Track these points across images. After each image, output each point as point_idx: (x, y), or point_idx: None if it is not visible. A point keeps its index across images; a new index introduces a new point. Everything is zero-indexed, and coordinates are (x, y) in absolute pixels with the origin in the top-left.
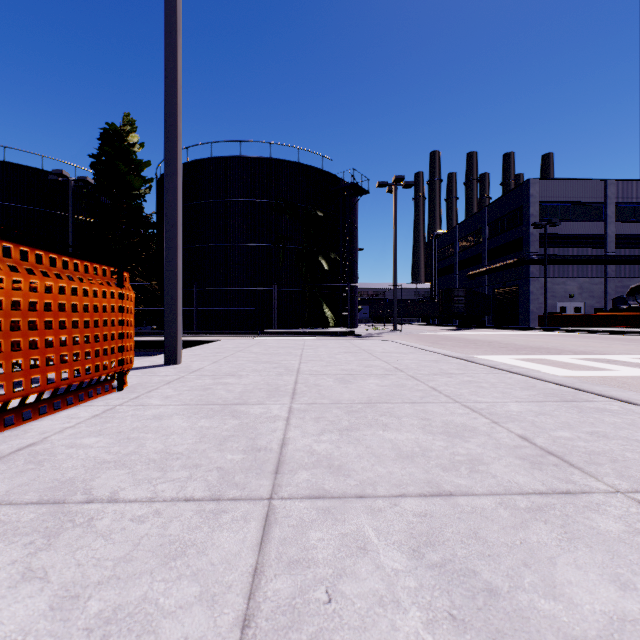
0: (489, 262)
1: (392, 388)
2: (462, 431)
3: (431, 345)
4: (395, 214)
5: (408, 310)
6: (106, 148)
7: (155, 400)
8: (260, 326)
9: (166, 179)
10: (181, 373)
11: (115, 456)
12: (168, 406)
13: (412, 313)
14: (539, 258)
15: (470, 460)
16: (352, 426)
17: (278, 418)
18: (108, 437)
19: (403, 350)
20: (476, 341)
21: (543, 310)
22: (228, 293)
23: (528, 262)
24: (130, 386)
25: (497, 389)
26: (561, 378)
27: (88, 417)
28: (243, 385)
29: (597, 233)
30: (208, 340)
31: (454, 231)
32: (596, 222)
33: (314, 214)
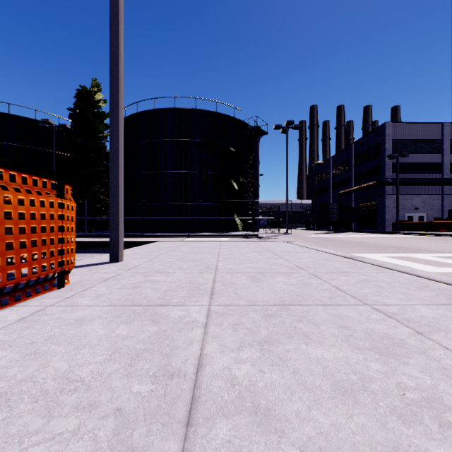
0: (355, 184)
1: (300, 287)
2: (391, 346)
3: (316, 245)
4: (287, 148)
5: (295, 219)
6: (79, 103)
7: (86, 299)
8: (189, 230)
9: (110, 113)
10: (119, 270)
11: (5, 384)
12: (95, 307)
13: (298, 221)
14: (392, 180)
15: (427, 400)
16: (272, 337)
17: (196, 324)
18: (16, 350)
19: (298, 250)
20: (349, 242)
21: (395, 219)
22: (166, 206)
23: (384, 183)
24: (71, 283)
25: (396, 289)
26: (448, 278)
27: (13, 321)
28: (168, 283)
29: (436, 162)
30: (149, 241)
31: (329, 162)
32: (435, 154)
33: (228, 149)
